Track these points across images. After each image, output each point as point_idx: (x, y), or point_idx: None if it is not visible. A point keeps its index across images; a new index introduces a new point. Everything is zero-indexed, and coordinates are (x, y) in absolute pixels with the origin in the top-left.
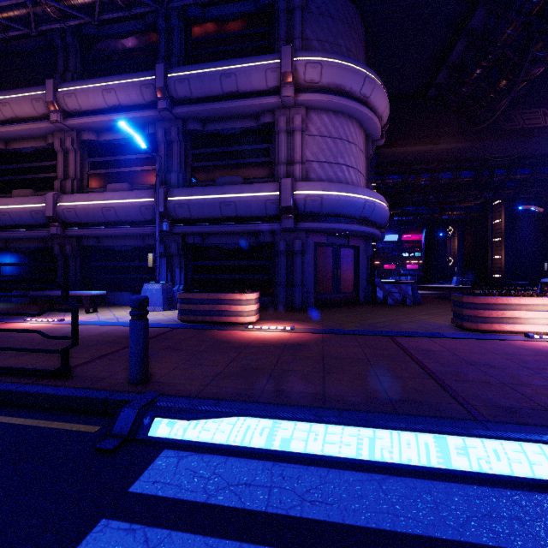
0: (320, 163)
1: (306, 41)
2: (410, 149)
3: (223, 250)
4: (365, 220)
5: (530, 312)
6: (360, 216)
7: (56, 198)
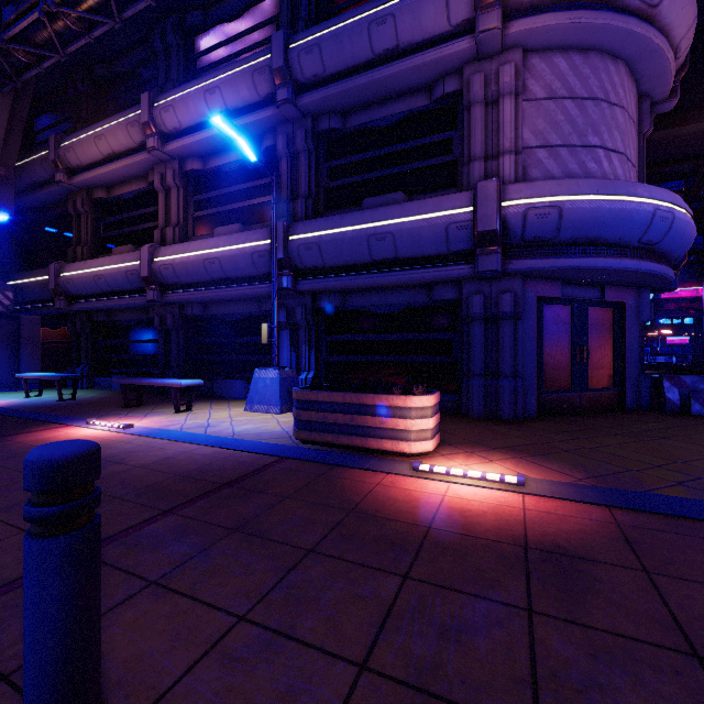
0: (551, 148)
1: None
2: None
3: (375, 316)
4: (647, 249)
5: None
6: (641, 240)
7: (152, 251)
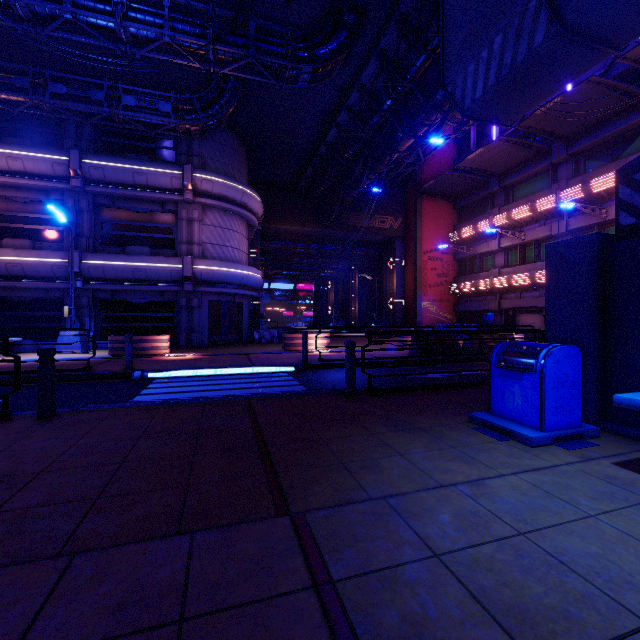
0: (213, 245)
1: (202, 158)
2: (286, 227)
3: (132, 304)
4: (244, 286)
5: (311, 340)
6: (241, 283)
7: None
